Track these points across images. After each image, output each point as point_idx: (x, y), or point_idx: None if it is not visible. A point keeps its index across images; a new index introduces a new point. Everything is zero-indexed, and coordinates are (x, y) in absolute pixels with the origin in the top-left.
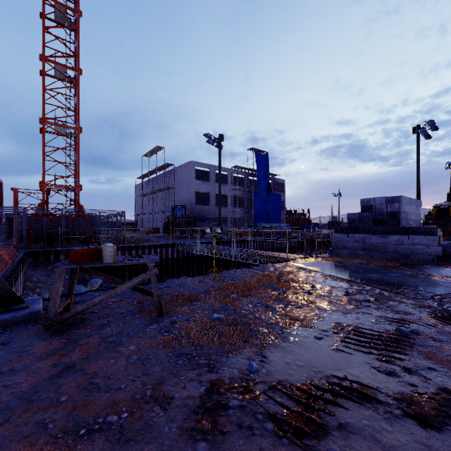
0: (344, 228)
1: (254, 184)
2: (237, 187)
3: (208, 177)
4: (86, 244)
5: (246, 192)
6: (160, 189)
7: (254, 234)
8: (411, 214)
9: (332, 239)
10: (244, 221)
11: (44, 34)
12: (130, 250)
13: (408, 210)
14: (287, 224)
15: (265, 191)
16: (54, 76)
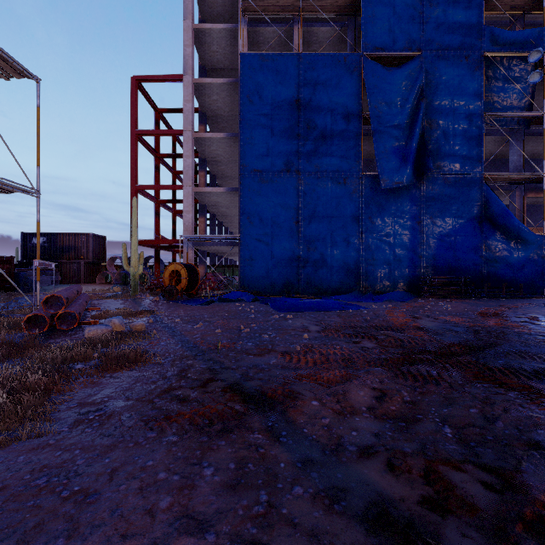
0: None
1: None
2: None
3: None
4: None
5: None
6: None
7: None
8: None
9: None
10: None
11: None
12: None
13: None
14: None
15: None
16: None
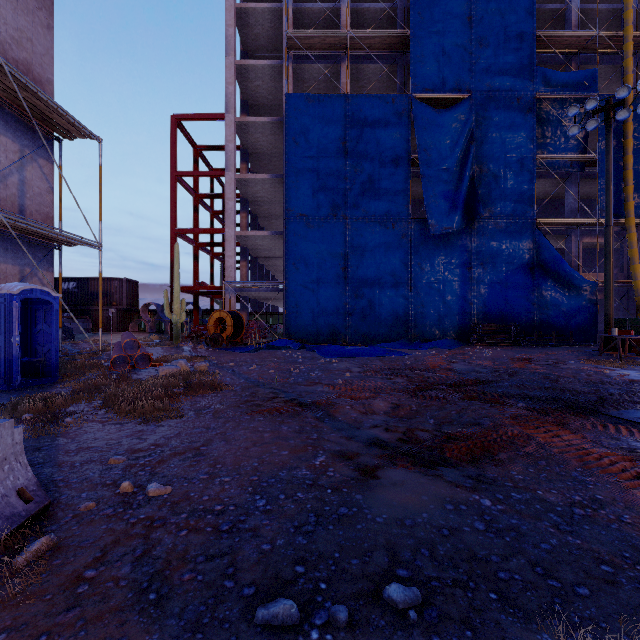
0: None
1: None
2: None
3: None
4: None
5: None
6: None
7: None
8: None
9: None
10: None
11: None
12: None
13: None
14: None
15: None
16: None
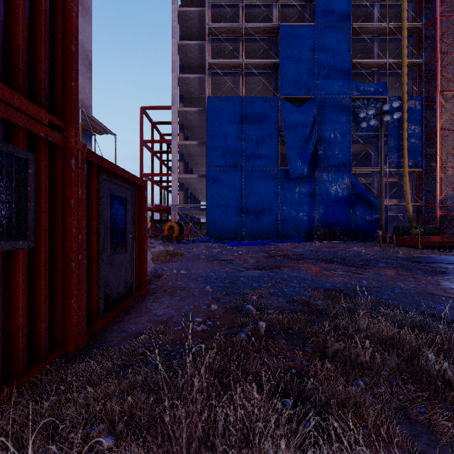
0: None
1: None
2: None
3: None
4: None
5: None
6: None
7: None
8: None
9: None
10: None
11: None
12: None
13: None
14: None
15: None
16: None
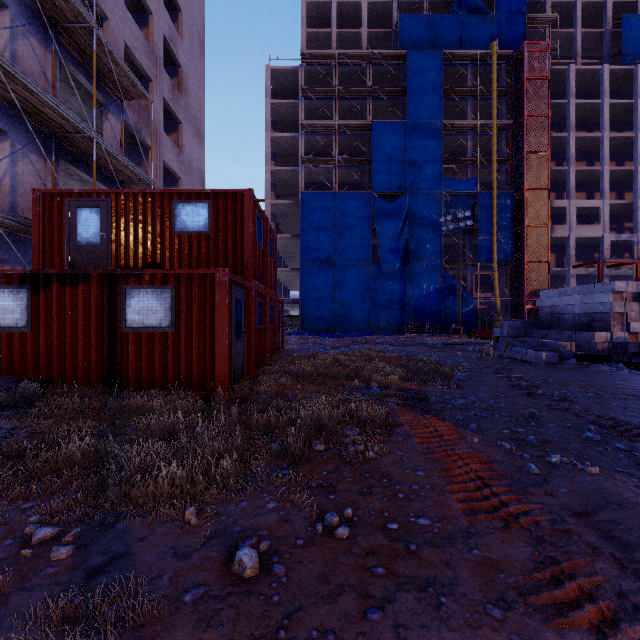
0: None
1: None
2: None
3: None
4: None
5: None
6: None
7: None
8: (566, 307)
9: None
10: None
11: None
12: None
13: (553, 304)
14: None
15: None
16: None
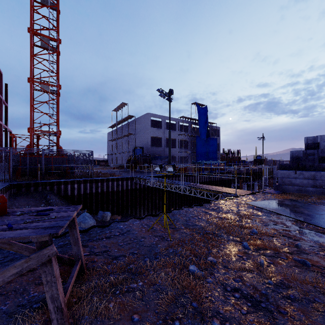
0: (289, 165)
1: (195, 130)
2: (183, 132)
3: (160, 125)
4: (61, 177)
5: (190, 136)
6: (124, 135)
7: (197, 169)
8: None
9: (278, 175)
10: (188, 159)
11: (31, 12)
12: (96, 182)
13: None
14: (224, 161)
15: (205, 135)
16: (41, 46)
